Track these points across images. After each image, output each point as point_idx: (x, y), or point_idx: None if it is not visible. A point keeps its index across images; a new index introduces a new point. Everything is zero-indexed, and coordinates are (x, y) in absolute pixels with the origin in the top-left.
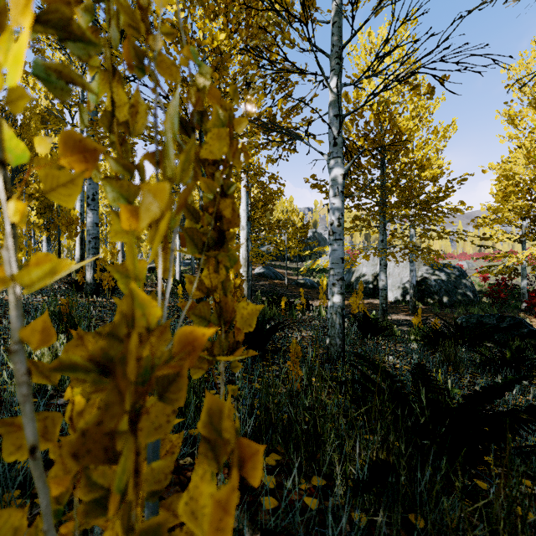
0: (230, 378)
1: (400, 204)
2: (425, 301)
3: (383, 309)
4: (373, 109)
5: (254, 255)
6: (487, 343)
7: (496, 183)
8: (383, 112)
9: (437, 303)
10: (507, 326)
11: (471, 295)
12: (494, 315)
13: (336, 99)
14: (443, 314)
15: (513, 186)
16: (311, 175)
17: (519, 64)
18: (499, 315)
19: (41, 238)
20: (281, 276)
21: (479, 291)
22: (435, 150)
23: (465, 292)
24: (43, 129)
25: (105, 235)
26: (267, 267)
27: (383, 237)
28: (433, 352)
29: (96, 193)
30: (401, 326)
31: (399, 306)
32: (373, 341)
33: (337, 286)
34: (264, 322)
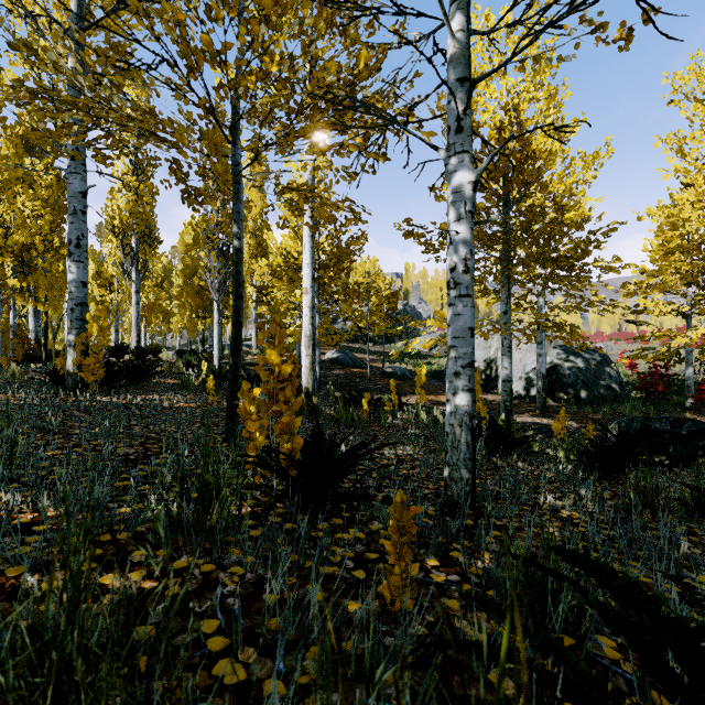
0: (261, 573)
1: (534, 258)
2: (557, 396)
3: (506, 409)
4: (495, 122)
5: (323, 332)
6: (658, 459)
7: (658, 235)
8: (511, 124)
9: (573, 399)
10: (688, 433)
11: (617, 388)
12: (667, 417)
13: (460, 50)
14: (583, 414)
15: (682, 238)
16: (405, 219)
17: (689, 70)
18: (675, 417)
19: (25, 309)
20: (362, 363)
21: (625, 382)
22: (582, 182)
23: (609, 384)
24: (27, 156)
25: (115, 306)
26: (342, 351)
27: (506, 307)
28: (598, 478)
29: (83, 237)
30: (547, 437)
31: (521, 404)
32: (507, 462)
33: (462, 376)
34: (333, 447)
